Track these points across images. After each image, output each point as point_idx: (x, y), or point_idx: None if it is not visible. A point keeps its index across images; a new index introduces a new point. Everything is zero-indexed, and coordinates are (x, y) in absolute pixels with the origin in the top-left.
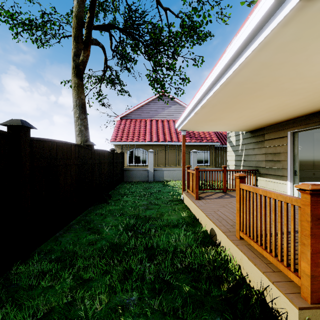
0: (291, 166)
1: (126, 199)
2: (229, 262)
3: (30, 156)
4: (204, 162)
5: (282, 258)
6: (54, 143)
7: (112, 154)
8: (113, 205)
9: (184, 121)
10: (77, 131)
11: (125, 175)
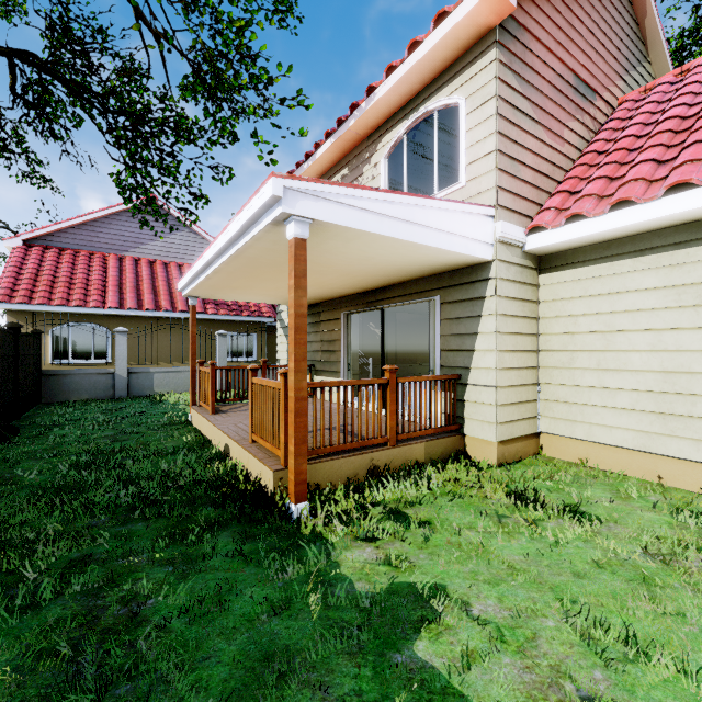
0: (344, 359)
1: (60, 432)
2: (238, 470)
3: None
4: (245, 354)
5: None
6: None
7: (13, 336)
8: (29, 445)
9: (191, 283)
10: None
11: (46, 386)
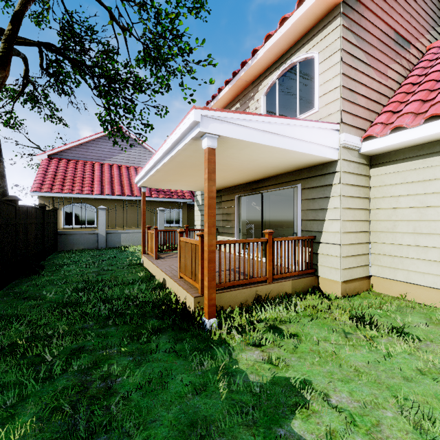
0: (237, 225)
1: (67, 269)
2: (171, 296)
3: None
4: (174, 222)
5: None
6: None
7: (41, 211)
8: (50, 276)
9: (143, 178)
10: None
11: (60, 241)
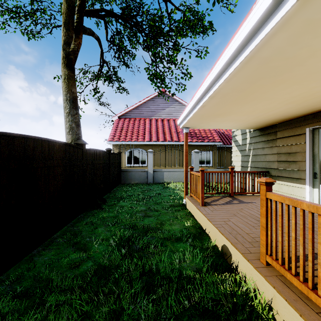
0: (310, 168)
1: (122, 204)
2: (254, 298)
3: None
4: (205, 162)
5: None
6: (30, 139)
7: (108, 154)
8: (107, 212)
9: (187, 116)
10: (67, 128)
11: (123, 176)
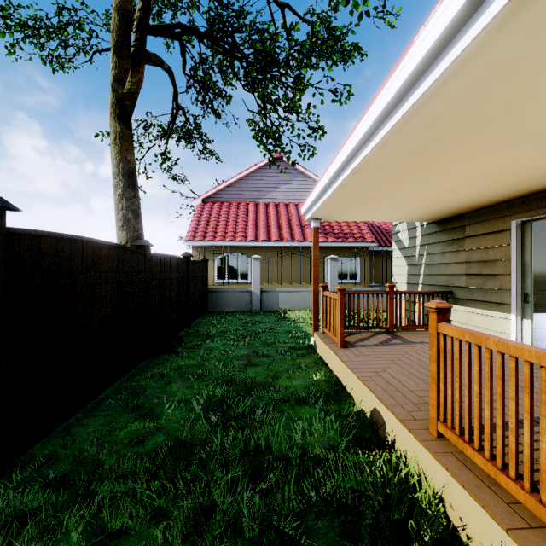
0: (517, 286)
1: (210, 345)
2: (418, 488)
3: (5, 266)
4: (349, 277)
5: (539, 489)
6: (65, 240)
7: (186, 262)
8: (185, 358)
9: (317, 201)
10: (120, 221)
11: (210, 300)
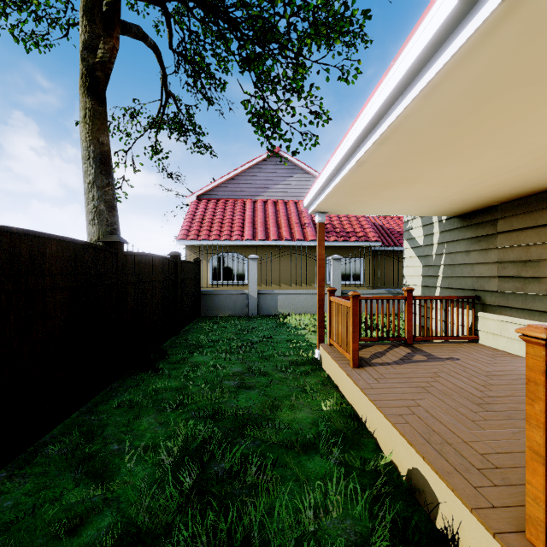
0: None
1: (198, 359)
2: None
3: None
4: (352, 278)
5: None
6: None
7: (173, 263)
8: (166, 377)
9: (324, 189)
10: (90, 213)
11: (203, 303)
